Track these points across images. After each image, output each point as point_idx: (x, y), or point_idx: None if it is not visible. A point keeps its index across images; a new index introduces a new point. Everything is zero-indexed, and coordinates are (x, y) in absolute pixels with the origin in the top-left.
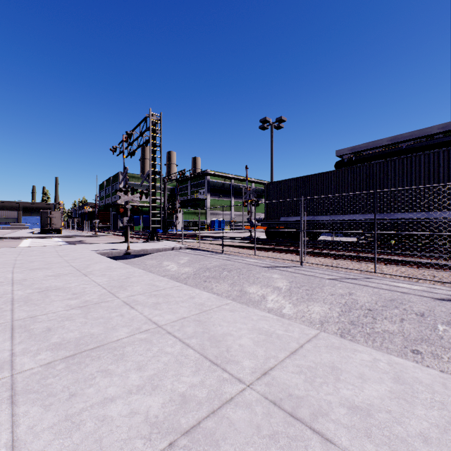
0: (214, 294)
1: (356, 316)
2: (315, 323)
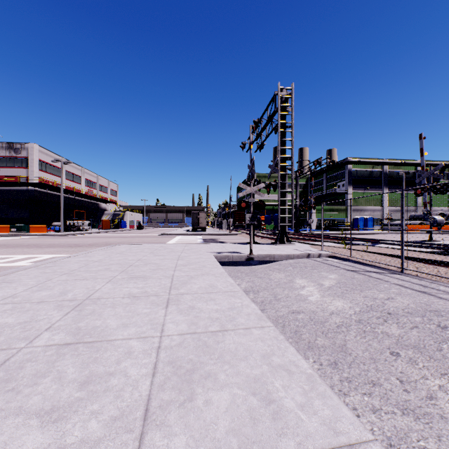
0: None
1: None
2: None
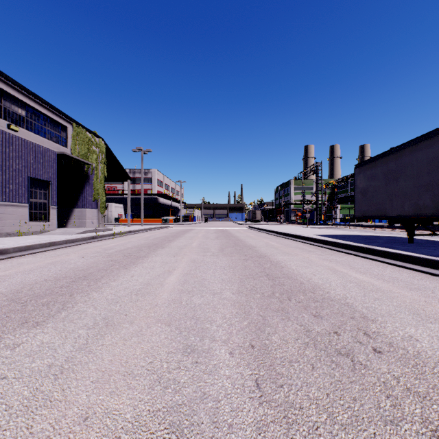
0: None
1: None
2: None
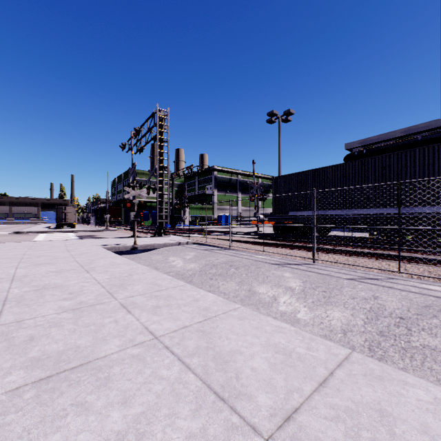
0: (221, 293)
1: (385, 326)
2: (336, 331)
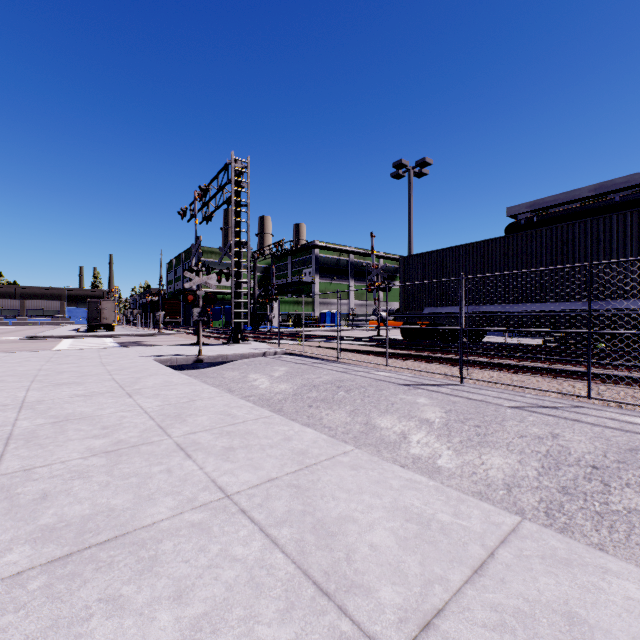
0: (324, 428)
1: (570, 478)
2: (496, 486)
